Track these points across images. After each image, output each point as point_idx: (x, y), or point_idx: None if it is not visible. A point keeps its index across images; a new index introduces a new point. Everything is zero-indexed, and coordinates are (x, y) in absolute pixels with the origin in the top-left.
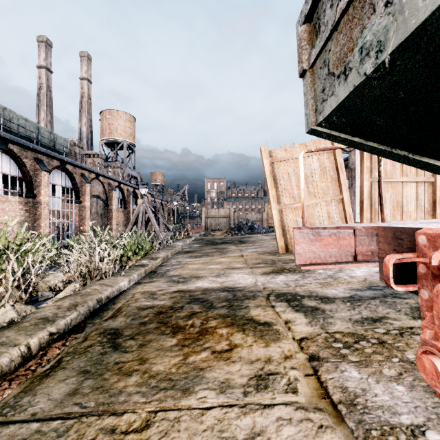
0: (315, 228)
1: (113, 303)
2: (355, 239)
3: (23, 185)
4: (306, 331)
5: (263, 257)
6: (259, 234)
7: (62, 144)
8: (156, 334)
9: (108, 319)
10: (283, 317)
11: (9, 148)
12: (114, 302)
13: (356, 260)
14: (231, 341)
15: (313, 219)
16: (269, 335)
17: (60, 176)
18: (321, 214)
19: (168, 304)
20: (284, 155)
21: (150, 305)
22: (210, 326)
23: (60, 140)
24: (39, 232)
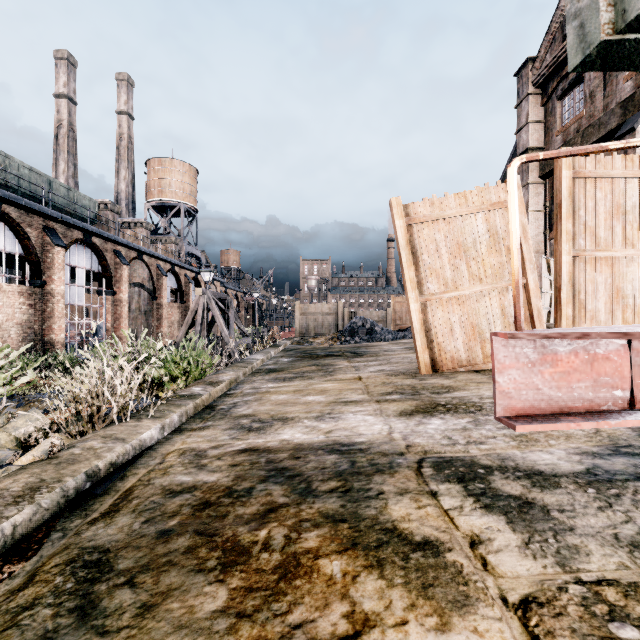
0: (555, 336)
1: (122, 477)
2: (630, 360)
3: (26, 268)
4: (528, 573)
5: (396, 381)
6: (383, 341)
7: (86, 207)
8: (185, 570)
9: (98, 519)
10: (462, 525)
11: (3, 211)
12: (124, 475)
13: (633, 406)
14: (354, 603)
15: (477, 318)
16: (441, 586)
17: (83, 254)
18: (490, 309)
19: (223, 483)
20: (429, 211)
21: (189, 484)
22: (305, 550)
23: (84, 201)
24: (50, 337)
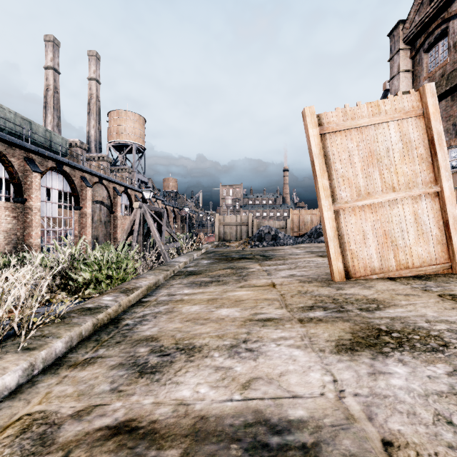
0: None
1: None
2: None
3: (11, 189)
4: None
5: (312, 290)
6: (286, 245)
7: (59, 143)
8: None
9: None
10: None
11: None
12: None
13: None
14: None
15: (389, 226)
16: None
17: (57, 179)
18: (403, 217)
19: None
20: (341, 121)
21: None
22: None
23: (58, 139)
24: (29, 241)
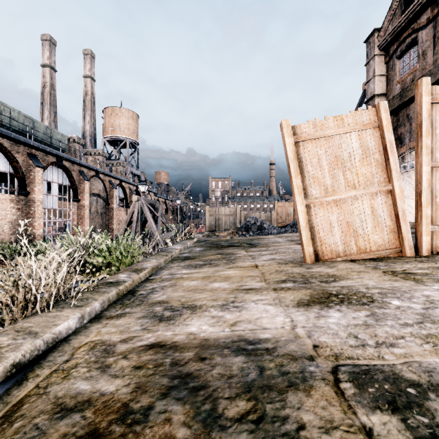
0: None
1: (22, 380)
2: None
3: (15, 182)
4: None
5: (286, 269)
6: (270, 235)
7: (59, 140)
8: None
9: None
10: None
11: None
12: (25, 377)
13: None
14: None
15: (351, 217)
16: None
17: (57, 173)
18: (362, 210)
19: (121, 396)
20: (312, 131)
21: (84, 396)
22: None
23: (57, 135)
24: (32, 232)
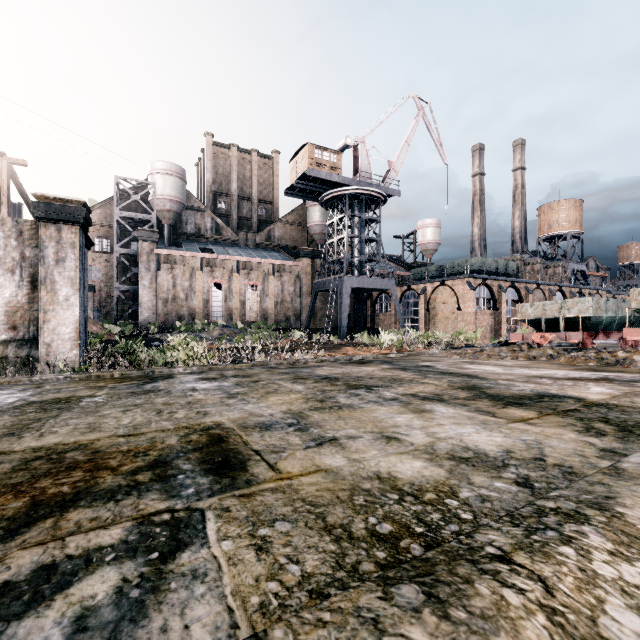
0: None
1: None
2: None
3: (491, 303)
4: None
5: None
6: None
7: (510, 267)
8: None
9: None
10: None
11: (486, 283)
12: None
13: None
14: None
15: None
16: None
17: (510, 292)
18: None
19: None
20: None
21: None
22: None
23: (509, 264)
24: (500, 332)
